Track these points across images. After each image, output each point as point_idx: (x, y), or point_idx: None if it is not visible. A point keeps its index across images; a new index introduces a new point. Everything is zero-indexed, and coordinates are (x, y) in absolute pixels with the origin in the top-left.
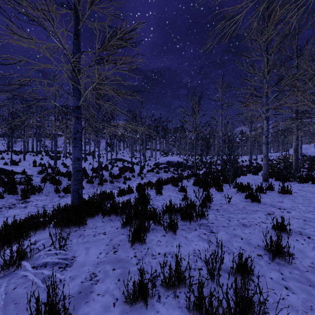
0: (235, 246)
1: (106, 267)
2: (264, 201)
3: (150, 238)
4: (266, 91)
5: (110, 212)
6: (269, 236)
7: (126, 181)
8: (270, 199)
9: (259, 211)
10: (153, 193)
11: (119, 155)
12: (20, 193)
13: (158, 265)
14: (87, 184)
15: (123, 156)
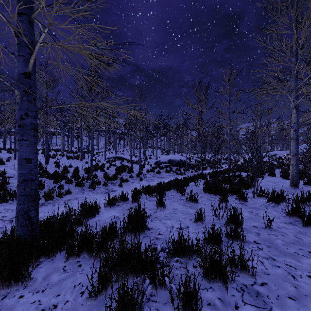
0: None
1: None
2: None
3: None
4: (295, 73)
5: (80, 249)
6: None
7: (123, 183)
8: None
9: None
10: (153, 204)
11: (119, 153)
12: None
13: None
14: (76, 187)
15: (123, 154)
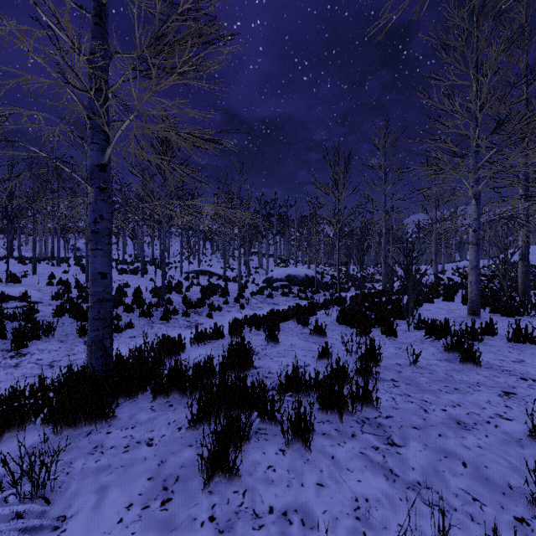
0: (454, 489)
1: None
2: (485, 360)
3: (252, 460)
4: (475, 145)
5: (170, 387)
6: None
7: (213, 312)
8: (495, 355)
9: (483, 386)
10: (261, 339)
11: (203, 264)
12: (12, 337)
13: None
14: (140, 318)
15: (211, 267)
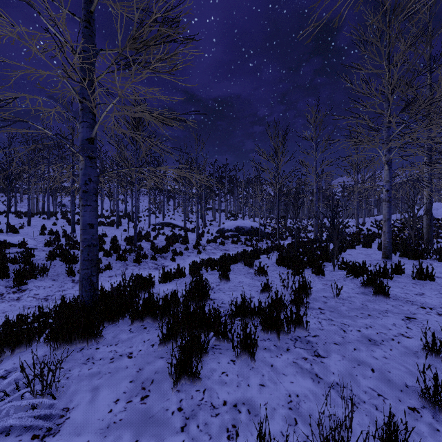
0: (364, 388)
1: (122, 438)
2: (393, 293)
3: (209, 368)
4: (388, 121)
5: (144, 314)
6: (434, 374)
7: (176, 256)
8: (402, 289)
9: (390, 313)
10: (216, 277)
11: (167, 218)
12: (14, 277)
13: (223, 431)
14: (117, 261)
15: (174, 220)
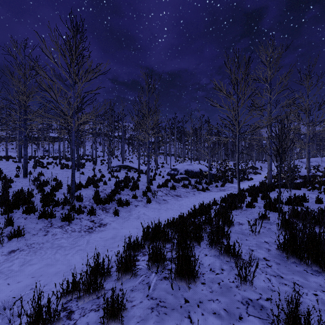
0: None
1: None
2: None
3: None
4: None
5: None
6: None
7: (121, 208)
8: None
9: None
10: None
11: (127, 161)
12: None
13: None
14: (39, 220)
15: (132, 162)
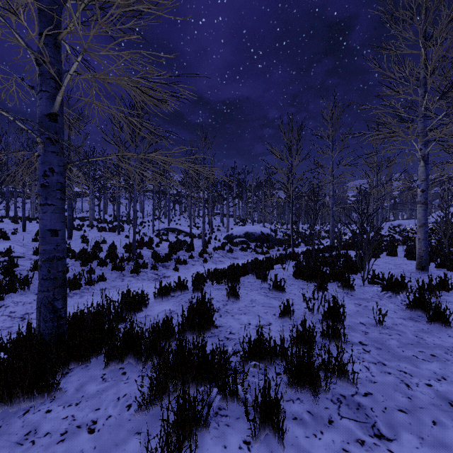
0: None
1: None
2: (450, 319)
3: None
4: (423, 110)
5: (124, 352)
6: None
7: (179, 266)
8: None
9: None
10: (223, 294)
11: (173, 223)
12: None
13: None
14: (112, 271)
15: (179, 225)
